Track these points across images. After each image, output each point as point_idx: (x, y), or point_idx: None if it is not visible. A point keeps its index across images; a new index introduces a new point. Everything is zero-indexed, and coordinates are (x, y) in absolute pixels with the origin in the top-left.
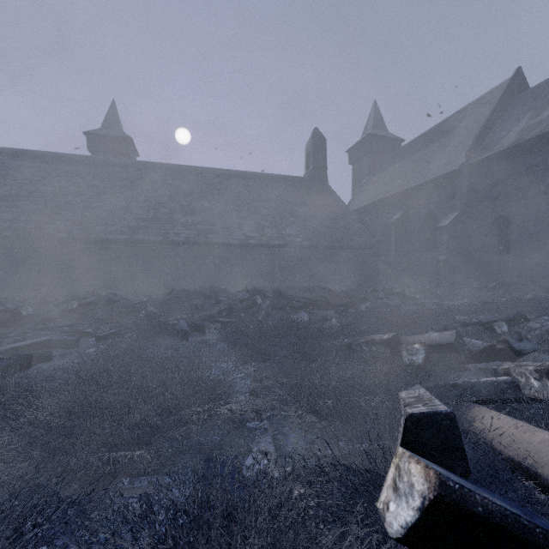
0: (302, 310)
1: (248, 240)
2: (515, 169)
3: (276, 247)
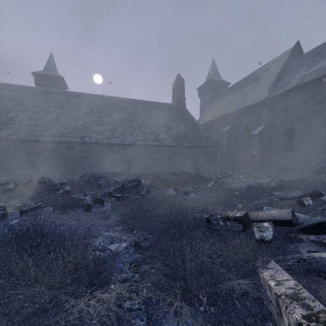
0: (171, 187)
1: (136, 142)
2: (297, 100)
3: (154, 146)
